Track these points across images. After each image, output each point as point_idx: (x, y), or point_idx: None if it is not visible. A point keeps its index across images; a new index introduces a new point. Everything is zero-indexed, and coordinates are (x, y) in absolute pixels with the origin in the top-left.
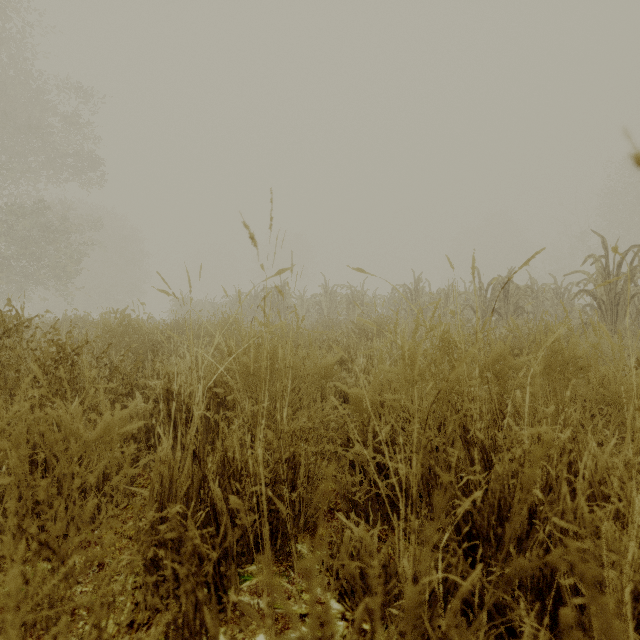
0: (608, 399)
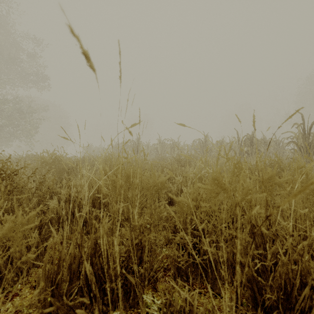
0: None
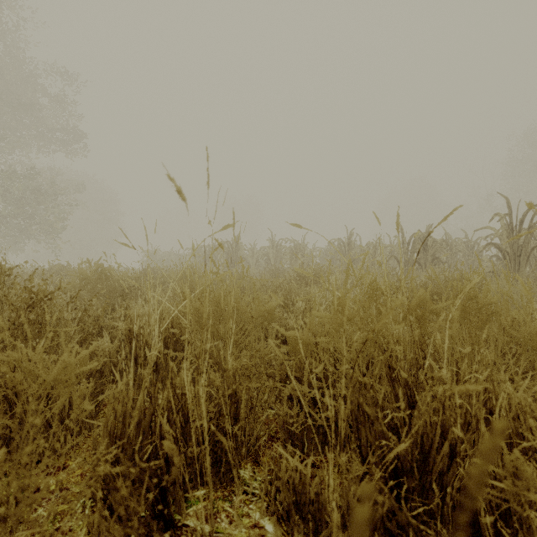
0: (518, 341)
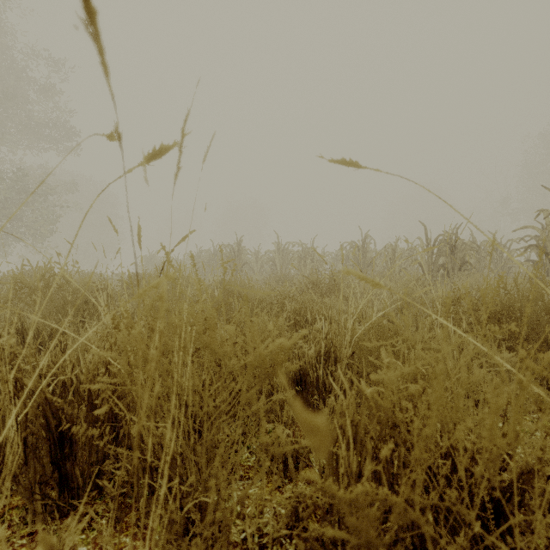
0: None
